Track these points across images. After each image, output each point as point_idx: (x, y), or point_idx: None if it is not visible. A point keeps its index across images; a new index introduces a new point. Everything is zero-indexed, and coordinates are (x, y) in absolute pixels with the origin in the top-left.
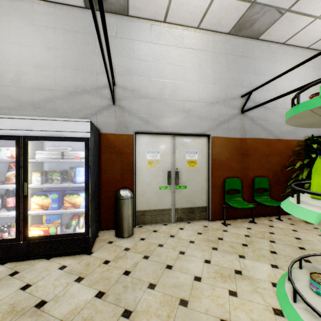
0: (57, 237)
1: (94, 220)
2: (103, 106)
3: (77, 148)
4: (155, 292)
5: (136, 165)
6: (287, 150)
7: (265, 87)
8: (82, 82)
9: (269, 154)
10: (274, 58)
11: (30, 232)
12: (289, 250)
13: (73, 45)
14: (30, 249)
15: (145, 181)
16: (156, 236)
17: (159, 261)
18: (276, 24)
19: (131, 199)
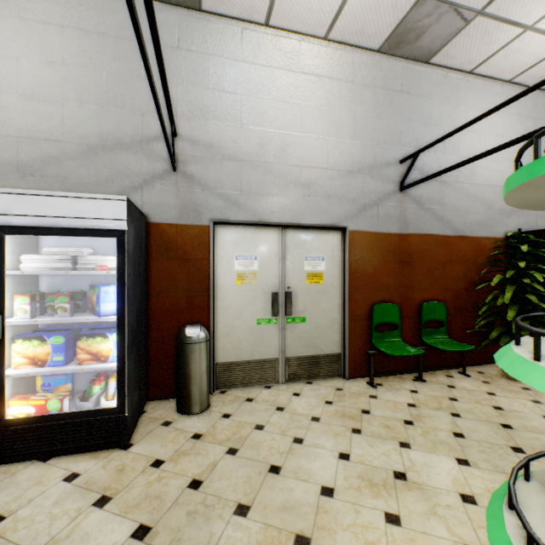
0: (62, 419)
1: (135, 384)
2: (154, 173)
3: (104, 250)
4: (249, 523)
5: (216, 281)
6: (476, 254)
7: (439, 146)
8: (114, 128)
9: (447, 262)
10: (454, 98)
11: (10, 410)
12: (486, 429)
13: (97, 60)
14: (8, 442)
15: (231, 309)
16: (251, 410)
17: (257, 457)
18: (459, 37)
19: (205, 343)
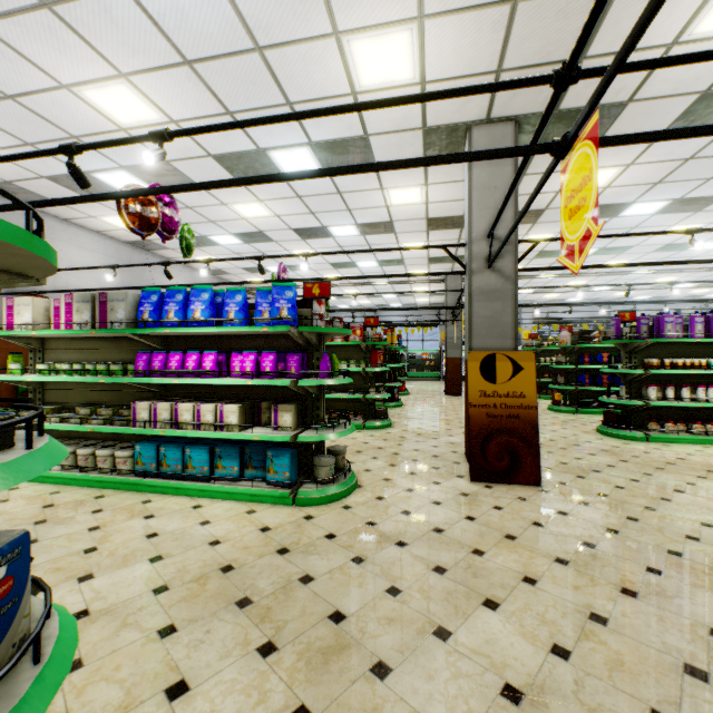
0: None
1: None
2: None
3: None
4: None
5: None
6: None
7: None
8: None
9: None
10: (52, 234)
11: None
12: None
13: None
14: None
15: None
16: None
17: None
18: None
19: None
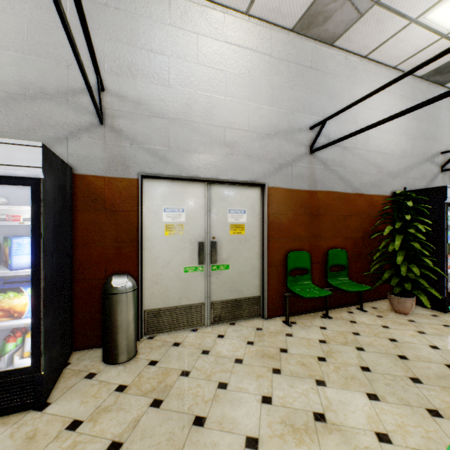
0: None
1: (55, 338)
2: (81, 125)
3: (24, 201)
4: None
5: (144, 232)
6: (369, 209)
7: (341, 117)
8: (36, 77)
9: (347, 215)
10: (353, 77)
11: None
12: (387, 362)
13: (18, 6)
14: None
15: (159, 259)
16: (177, 356)
17: (181, 408)
18: (359, 23)
19: (132, 292)
